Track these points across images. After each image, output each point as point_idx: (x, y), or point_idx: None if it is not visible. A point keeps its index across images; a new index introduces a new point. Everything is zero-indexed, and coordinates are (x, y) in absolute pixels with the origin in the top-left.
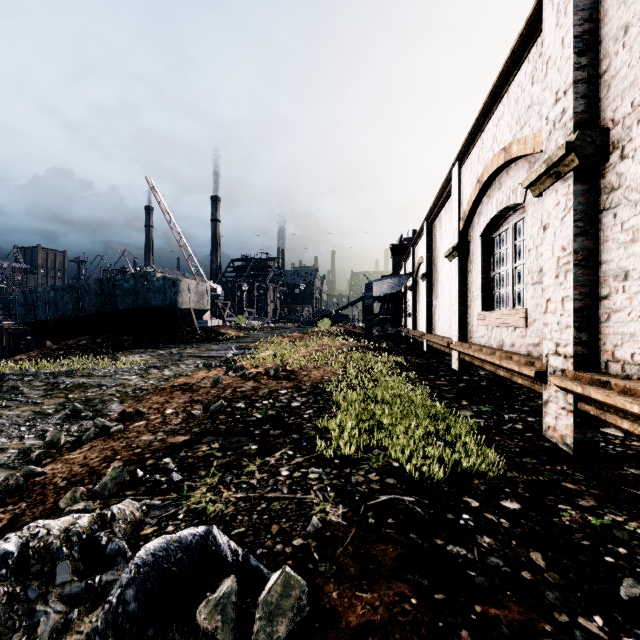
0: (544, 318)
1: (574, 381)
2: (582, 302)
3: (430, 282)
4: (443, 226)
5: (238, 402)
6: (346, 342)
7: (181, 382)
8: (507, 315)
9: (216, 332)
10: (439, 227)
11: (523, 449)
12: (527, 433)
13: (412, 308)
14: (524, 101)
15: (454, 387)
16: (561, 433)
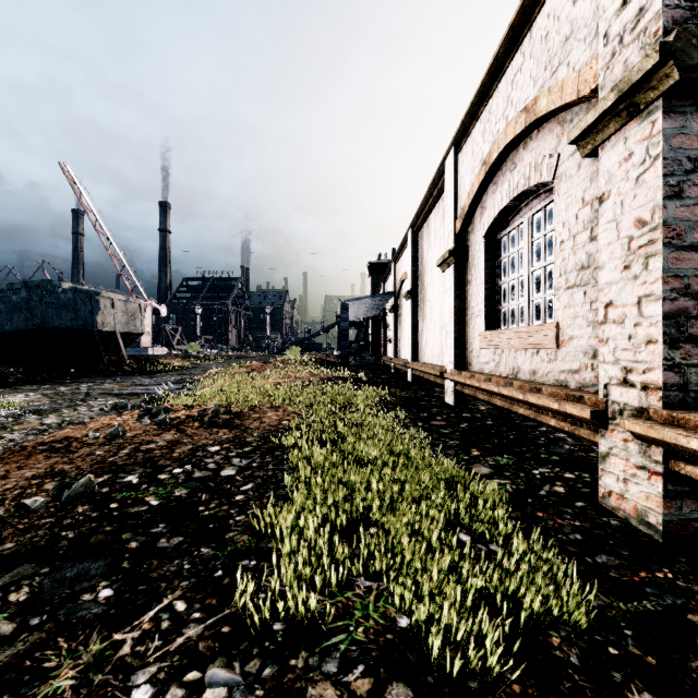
0: (601, 331)
1: (674, 428)
2: (675, 303)
3: (416, 301)
4: (432, 233)
5: (130, 473)
6: (317, 372)
7: (60, 436)
8: (526, 333)
9: (153, 362)
10: (427, 235)
11: (586, 535)
12: (576, 501)
13: (393, 333)
14: (559, 32)
15: (456, 429)
16: (636, 505)
